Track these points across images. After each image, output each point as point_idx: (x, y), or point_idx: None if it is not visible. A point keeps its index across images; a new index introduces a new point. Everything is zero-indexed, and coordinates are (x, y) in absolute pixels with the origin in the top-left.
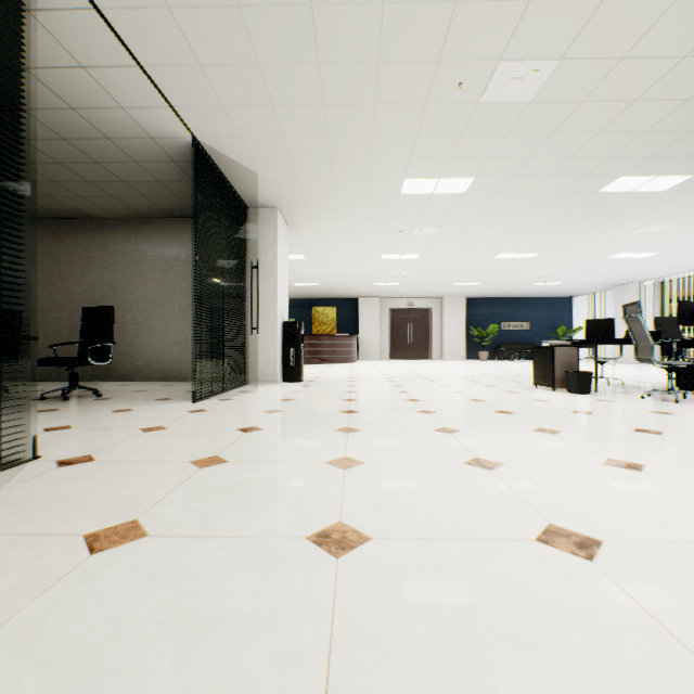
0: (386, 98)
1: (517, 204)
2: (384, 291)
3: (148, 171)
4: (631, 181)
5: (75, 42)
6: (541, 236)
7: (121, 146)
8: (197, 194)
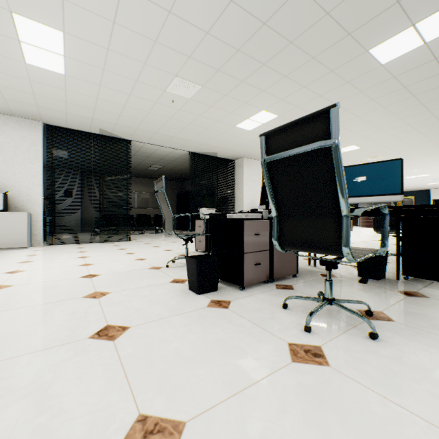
0: (346, 165)
1: (438, 161)
2: None
3: None
4: None
5: None
6: None
7: None
8: None
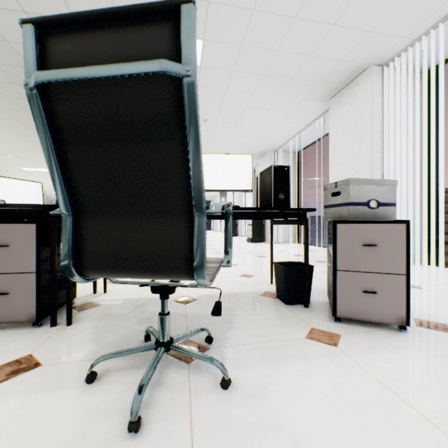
0: None
1: None
2: None
3: None
4: None
5: None
6: None
7: None
8: None
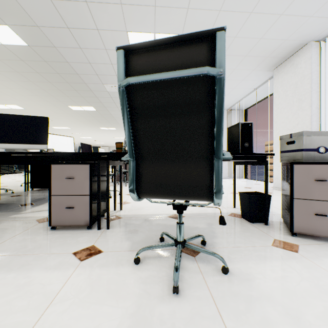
0: None
1: (89, 130)
2: (105, 145)
3: None
4: (104, 128)
5: None
6: (114, 135)
7: None
8: None
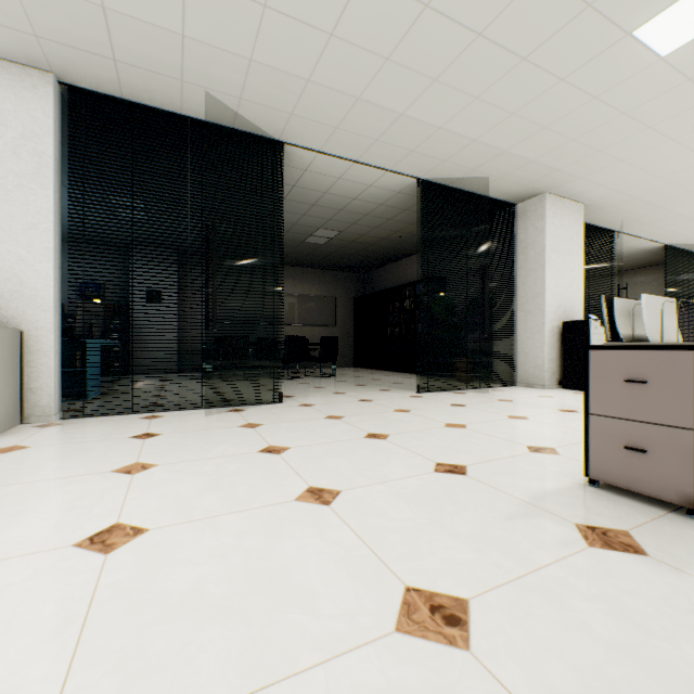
0: None
1: None
2: None
3: (631, 258)
4: None
5: (616, 241)
6: None
7: (620, 255)
8: (665, 270)
